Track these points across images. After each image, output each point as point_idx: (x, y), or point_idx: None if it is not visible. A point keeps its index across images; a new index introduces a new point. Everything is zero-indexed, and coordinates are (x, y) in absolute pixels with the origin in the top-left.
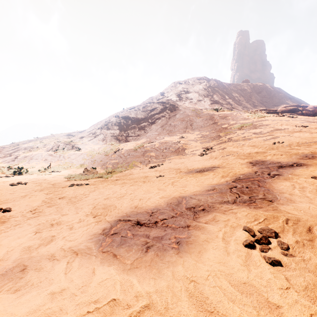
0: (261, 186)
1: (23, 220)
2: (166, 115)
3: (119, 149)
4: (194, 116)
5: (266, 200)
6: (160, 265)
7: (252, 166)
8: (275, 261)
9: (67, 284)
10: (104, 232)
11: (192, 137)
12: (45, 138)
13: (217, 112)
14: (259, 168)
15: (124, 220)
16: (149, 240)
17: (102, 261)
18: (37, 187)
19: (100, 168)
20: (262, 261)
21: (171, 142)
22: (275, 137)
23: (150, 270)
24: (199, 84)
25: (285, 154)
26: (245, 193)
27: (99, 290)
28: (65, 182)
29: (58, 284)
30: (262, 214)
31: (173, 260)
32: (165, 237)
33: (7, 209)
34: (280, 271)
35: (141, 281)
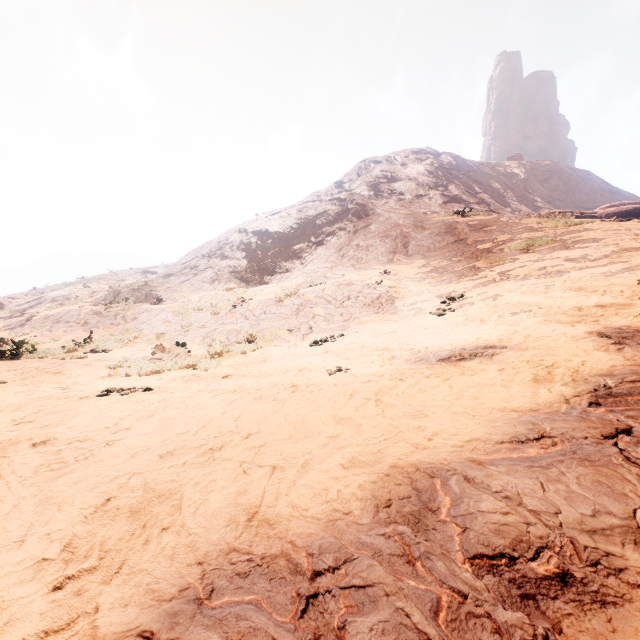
0: None
1: None
2: (348, 225)
3: (243, 301)
4: (412, 226)
5: None
6: None
7: (616, 345)
8: None
9: None
10: None
11: (409, 273)
12: (98, 278)
13: (462, 217)
14: None
15: None
16: None
17: None
18: (14, 399)
19: (199, 342)
20: None
21: (361, 283)
22: (635, 268)
23: None
24: (418, 162)
25: None
26: None
27: None
28: (102, 379)
29: None
30: None
31: None
32: None
33: None
34: None
35: None
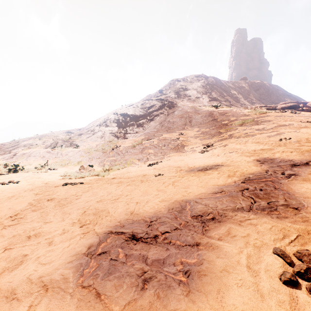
0: (278, 189)
1: None
2: (165, 112)
3: (117, 146)
4: (193, 112)
5: (291, 208)
6: None
7: (260, 164)
8: None
9: None
10: (89, 251)
11: (191, 134)
12: (45, 135)
13: (216, 108)
14: (269, 167)
15: (116, 232)
16: (147, 268)
17: (80, 304)
18: (28, 187)
19: (98, 165)
20: None
21: (170, 139)
22: (280, 134)
23: None
24: (198, 81)
25: (295, 151)
26: (261, 197)
27: None
28: (60, 180)
29: None
30: (290, 227)
31: (181, 309)
32: (168, 262)
33: None
34: None
35: None
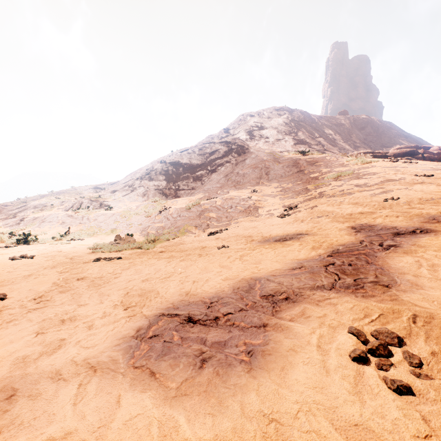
0: (370, 264)
1: (21, 313)
2: (232, 160)
3: (165, 208)
4: (272, 161)
5: (380, 285)
6: (221, 391)
7: (355, 232)
8: (402, 386)
9: (75, 424)
10: (138, 333)
11: (268, 191)
12: (64, 192)
13: (303, 155)
14: (366, 236)
15: (169, 314)
16: (206, 349)
17: (133, 382)
18: (48, 263)
19: (139, 234)
20: (382, 387)
21: (239, 198)
22: (387, 192)
23: (207, 400)
24: (278, 117)
25: (402, 215)
26: (348, 273)
27: (124, 435)
28: (89, 254)
29: (60, 424)
30: (375, 306)
31: (241, 383)
32: (229, 343)
33: (0, 296)
34: (411, 404)
35: (192, 419)
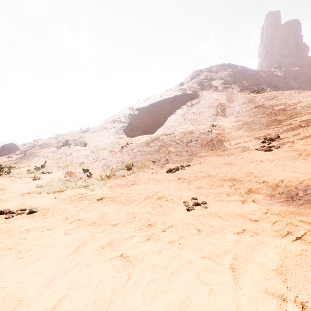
0: None
1: None
2: (188, 102)
3: (127, 144)
4: (226, 100)
5: None
6: None
7: None
8: None
9: None
10: None
11: (228, 125)
12: (63, 135)
13: (256, 94)
14: None
15: None
16: None
17: None
18: None
19: (100, 168)
20: None
21: (198, 132)
22: None
23: None
24: (224, 70)
25: None
26: None
27: None
28: (20, 196)
29: None
30: None
31: None
32: None
33: None
34: None
35: None
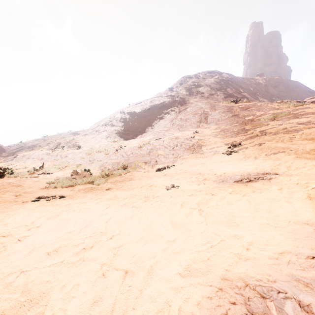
0: None
1: None
2: (176, 109)
3: (121, 147)
4: (209, 108)
5: None
6: None
7: None
8: None
9: None
10: None
11: (208, 132)
12: (52, 137)
13: (235, 103)
14: None
15: None
16: None
17: None
18: None
19: (98, 169)
20: None
21: (183, 138)
22: None
23: None
24: (211, 77)
25: None
26: None
27: None
28: (41, 190)
29: None
30: None
31: None
32: None
33: None
34: None
35: None
